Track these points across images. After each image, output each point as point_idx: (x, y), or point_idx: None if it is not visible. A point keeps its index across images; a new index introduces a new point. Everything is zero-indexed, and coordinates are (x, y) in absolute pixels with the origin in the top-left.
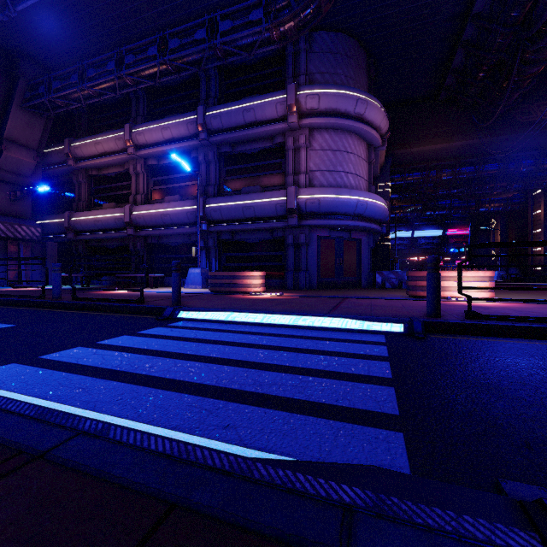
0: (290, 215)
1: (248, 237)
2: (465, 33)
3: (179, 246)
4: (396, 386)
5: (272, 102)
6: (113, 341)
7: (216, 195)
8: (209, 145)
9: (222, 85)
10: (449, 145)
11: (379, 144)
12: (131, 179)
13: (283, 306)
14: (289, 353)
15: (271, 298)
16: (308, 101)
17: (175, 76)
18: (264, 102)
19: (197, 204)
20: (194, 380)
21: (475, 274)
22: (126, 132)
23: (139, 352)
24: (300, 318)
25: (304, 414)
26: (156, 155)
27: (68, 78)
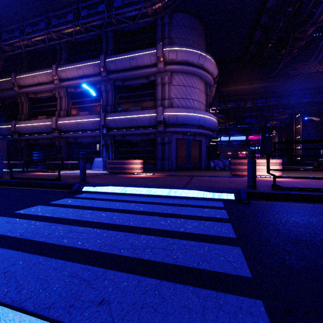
0: (159, 125)
1: (132, 138)
2: (261, 20)
3: (88, 144)
4: (241, 246)
5: (147, 54)
6: (27, 210)
7: (112, 112)
8: (108, 80)
9: (116, 42)
10: (251, 86)
11: (212, 83)
12: (57, 101)
13: (154, 182)
14: (159, 217)
15: (147, 177)
16: (170, 54)
17: (85, 34)
18: (143, 54)
19: (100, 117)
20: (82, 246)
21: (271, 161)
22: (53, 70)
23: (45, 220)
24: (166, 190)
25: (173, 280)
26: (74, 85)
27: (13, 32)
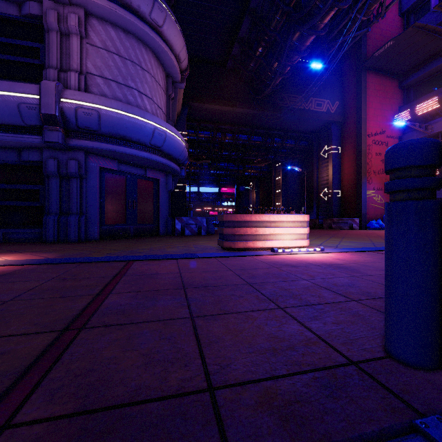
0: (47, 126)
1: None
2: None
3: None
4: None
5: None
6: None
7: None
8: None
9: None
10: (233, 110)
11: (179, 78)
12: None
13: None
14: None
15: None
16: None
17: None
18: None
19: None
20: None
21: (295, 219)
22: None
23: None
24: None
25: None
26: None
27: None
